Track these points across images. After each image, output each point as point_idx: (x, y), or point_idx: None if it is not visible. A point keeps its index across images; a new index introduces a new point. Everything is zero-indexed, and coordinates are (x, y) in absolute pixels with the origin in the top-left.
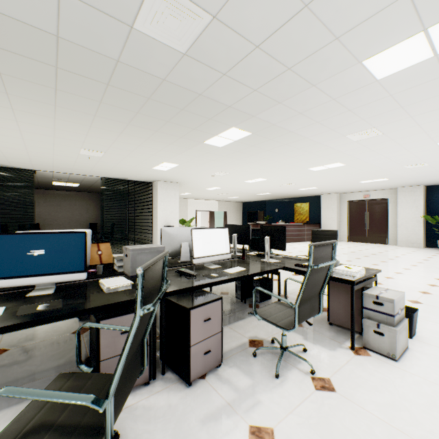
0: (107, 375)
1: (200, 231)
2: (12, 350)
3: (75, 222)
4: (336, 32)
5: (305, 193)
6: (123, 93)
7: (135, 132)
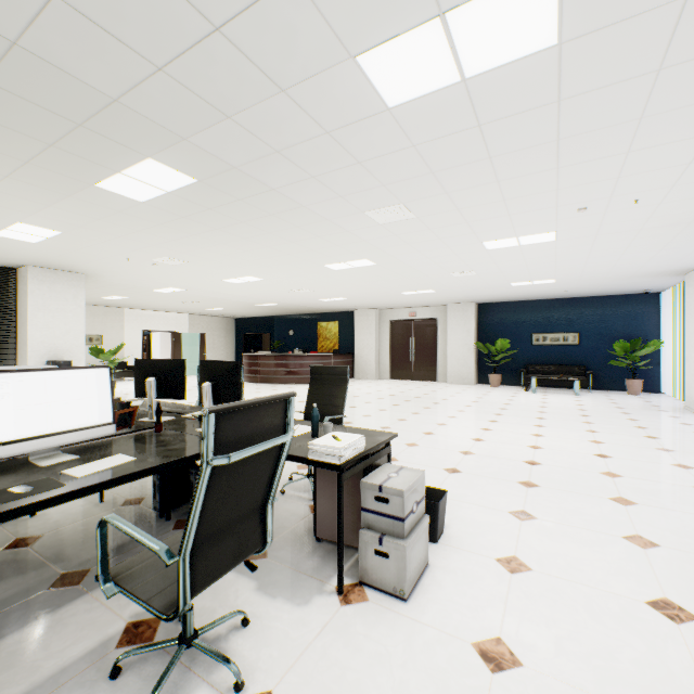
0: None
1: (9, 378)
2: None
3: None
4: None
5: (332, 306)
6: None
7: None
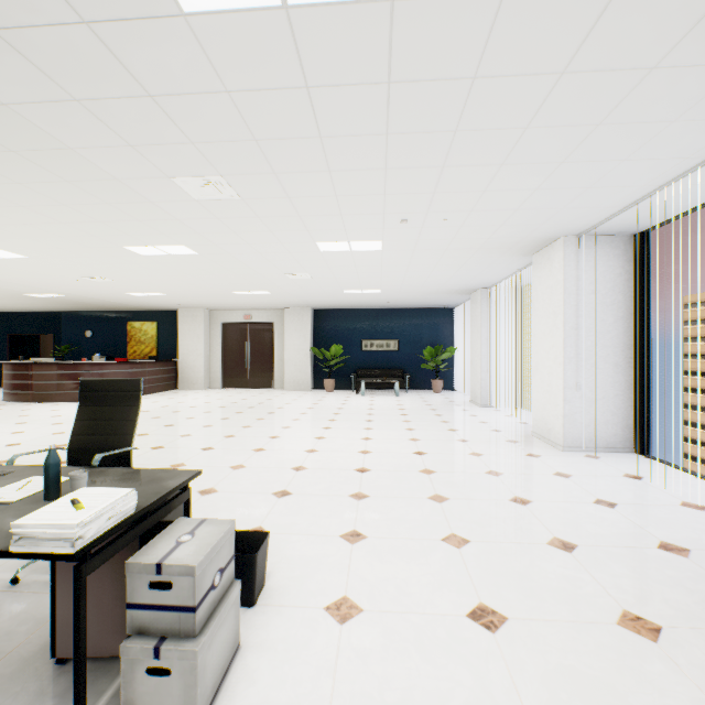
0: None
1: None
2: None
3: None
4: None
5: (147, 302)
6: None
7: None
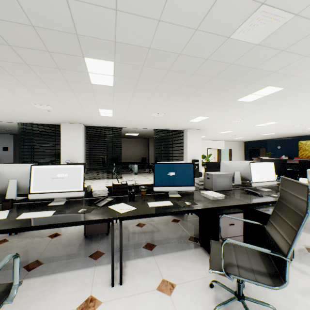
0: (240, 246)
1: (255, 164)
2: (147, 225)
3: (133, 157)
4: None
5: None
6: (198, 77)
7: (191, 99)
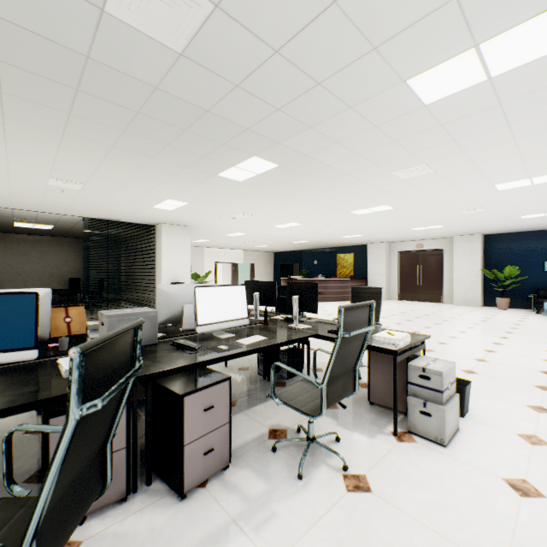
0: None
1: (207, 290)
2: None
3: (48, 277)
4: (373, 40)
5: (349, 241)
6: (100, 103)
7: (124, 157)
